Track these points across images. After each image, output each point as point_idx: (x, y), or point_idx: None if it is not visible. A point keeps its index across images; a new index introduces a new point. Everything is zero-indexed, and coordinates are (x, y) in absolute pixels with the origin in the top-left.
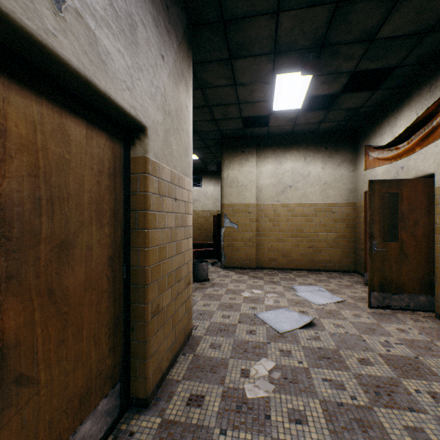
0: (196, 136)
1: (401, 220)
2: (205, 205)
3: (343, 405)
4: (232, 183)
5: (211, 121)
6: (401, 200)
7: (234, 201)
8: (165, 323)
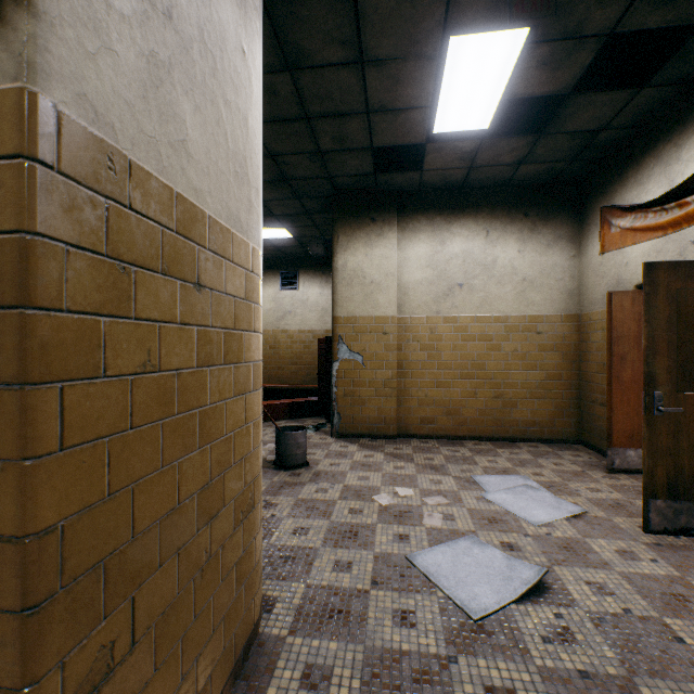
0: (285, 189)
1: None
2: (305, 322)
3: None
4: (353, 278)
5: (313, 155)
6: None
7: (357, 311)
8: (148, 682)
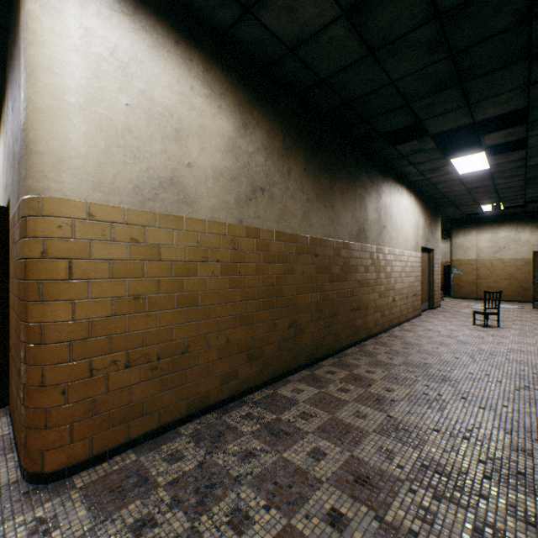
0: None
1: None
2: None
3: None
4: (458, 246)
5: (444, 216)
6: None
7: (460, 257)
8: (435, 295)
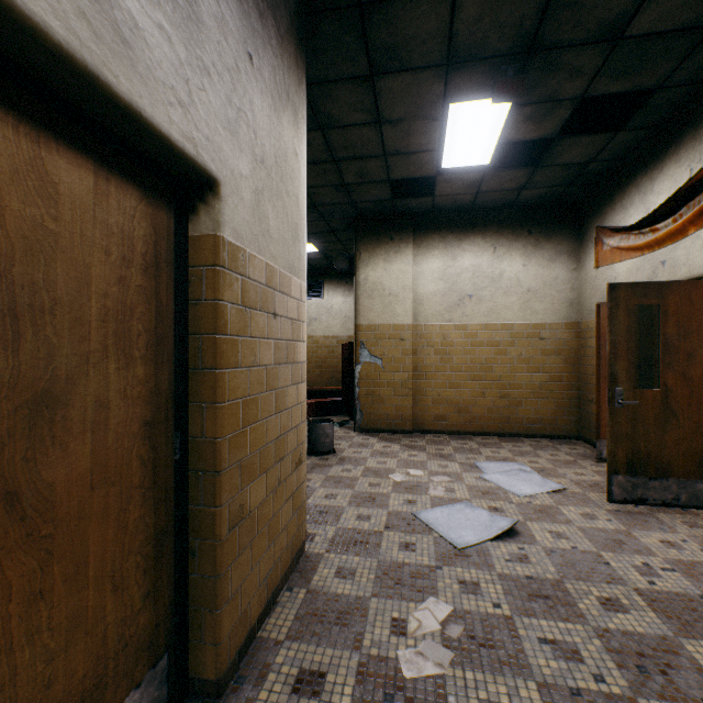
0: (313, 213)
1: (665, 352)
2: (330, 328)
3: (581, 695)
4: (374, 290)
5: (338, 187)
6: (664, 317)
7: (377, 320)
8: (255, 537)
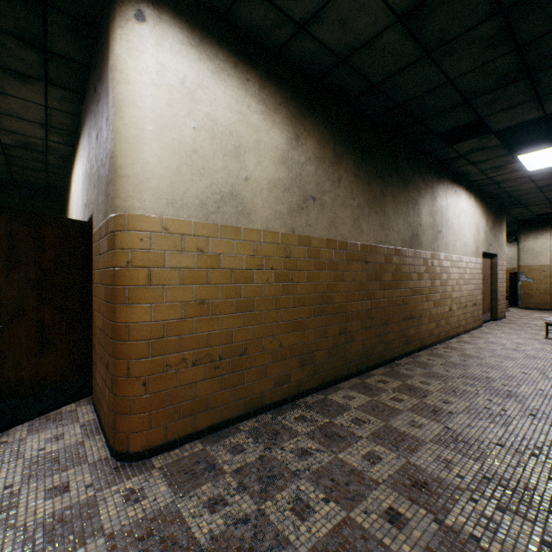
0: None
1: None
2: None
3: None
4: (527, 251)
5: (510, 218)
6: None
7: (529, 263)
8: (499, 304)
